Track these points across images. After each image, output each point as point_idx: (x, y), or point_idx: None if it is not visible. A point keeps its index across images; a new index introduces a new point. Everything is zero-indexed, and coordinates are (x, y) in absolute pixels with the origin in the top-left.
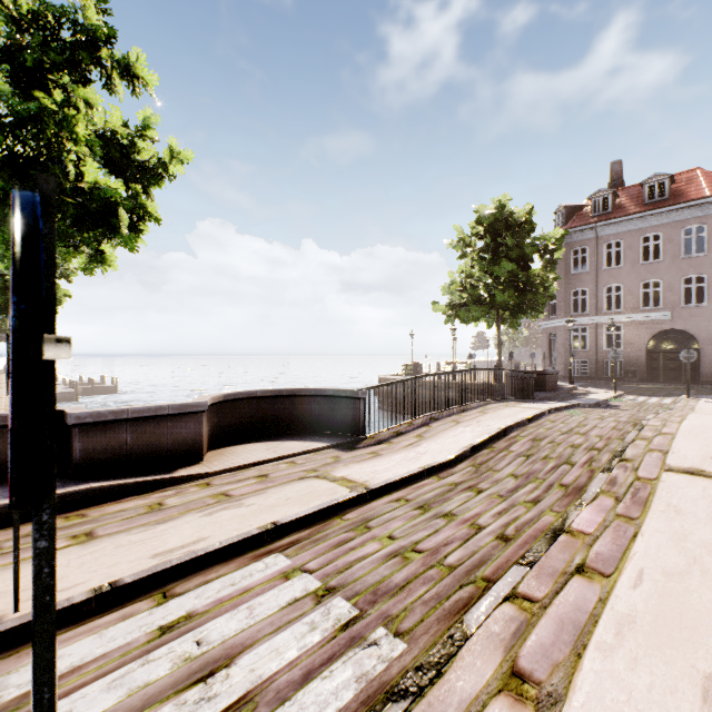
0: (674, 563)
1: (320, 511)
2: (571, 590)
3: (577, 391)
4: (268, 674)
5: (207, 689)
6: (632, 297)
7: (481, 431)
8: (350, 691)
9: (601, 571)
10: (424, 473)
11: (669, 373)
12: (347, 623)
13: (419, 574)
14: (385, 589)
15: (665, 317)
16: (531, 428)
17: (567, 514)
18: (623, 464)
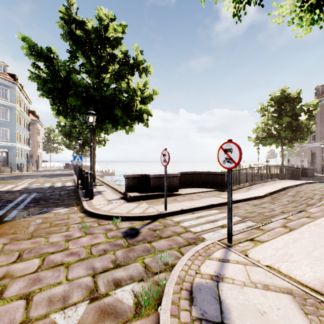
0: None
1: (222, 203)
2: (302, 219)
3: None
4: (225, 223)
5: (214, 223)
6: None
7: (273, 188)
8: (245, 226)
9: (313, 217)
10: (252, 198)
11: None
12: (240, 220)
13: (257, 215)
14: (248, 217)
15: None
16: (296, 188)
17: (306, 208)
18: None
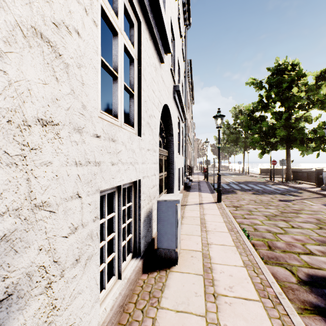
0: None
1: None
2: None
3: None
4: None
5: None
6: None
7: None
8: None
9: None
10: None
11: None
12: None
13: None
14: None
15: None
16: None
17: None
18: None
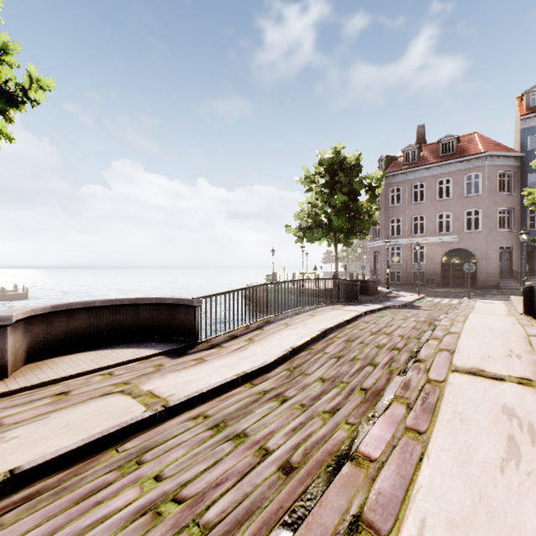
0: (459, 503)
1: (91, 443)
2: None
3: (392, 294)
4: None
5: None
6: (431, 225)
7: (304, 333)
8: None
9: (378, 527)
10: (237, 381)
11: (456, 280)
12: None
13: None
14: None
15: (454, 239)
16: (347, 329)
17: (358, 431)
18: (417, 365)
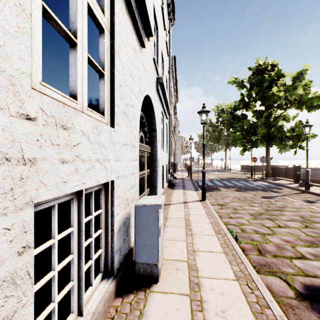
0: None
1: None
2: None
3: None
4: None
5: None
6: None
7: None
8: None
9: None
10: None
11: None
12: None
13: None
14: None
15: None
16: None
17: None
18: None
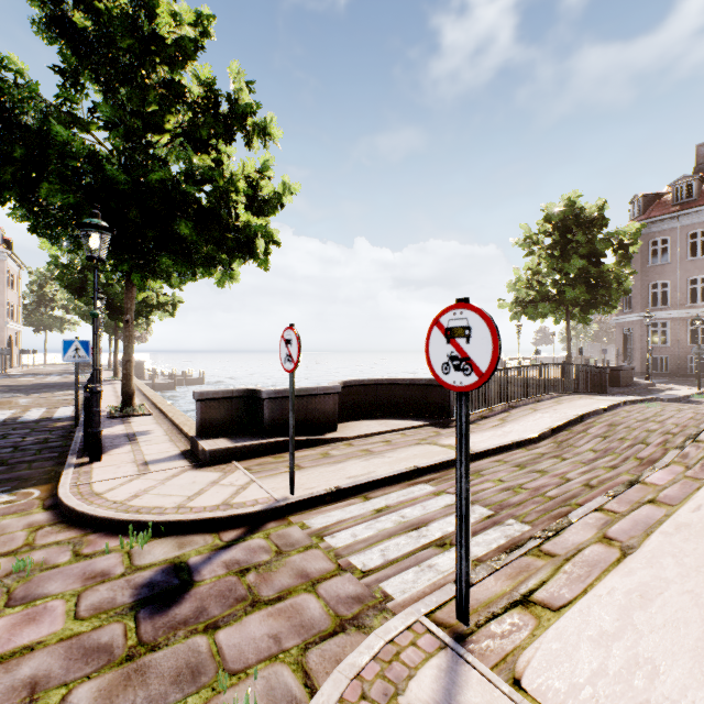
0: None
1: (443, 462)
2: (643, 510)
3: (656, 387)
4: (451, 531)
5: (420, 533)
6: None
7: (558, 417)
8: (503, 540)
9: (667, 503)
10: (514, 445)
11: None
12: (488, 516)
13: (529, 499)
14: (507, 504)
15: None
16: (606, 416)
17: (642, 473)
18: (696, 444)
